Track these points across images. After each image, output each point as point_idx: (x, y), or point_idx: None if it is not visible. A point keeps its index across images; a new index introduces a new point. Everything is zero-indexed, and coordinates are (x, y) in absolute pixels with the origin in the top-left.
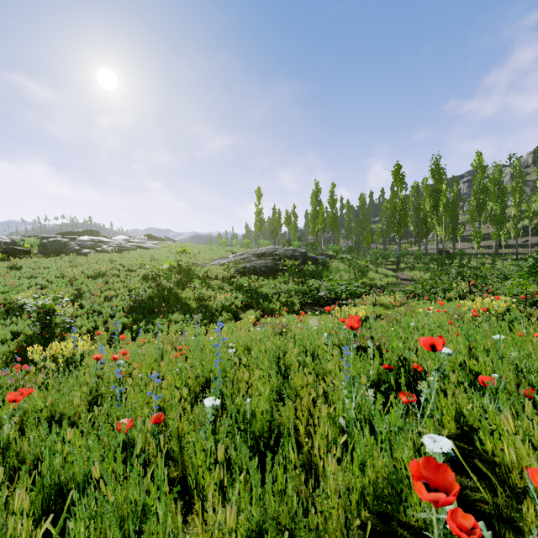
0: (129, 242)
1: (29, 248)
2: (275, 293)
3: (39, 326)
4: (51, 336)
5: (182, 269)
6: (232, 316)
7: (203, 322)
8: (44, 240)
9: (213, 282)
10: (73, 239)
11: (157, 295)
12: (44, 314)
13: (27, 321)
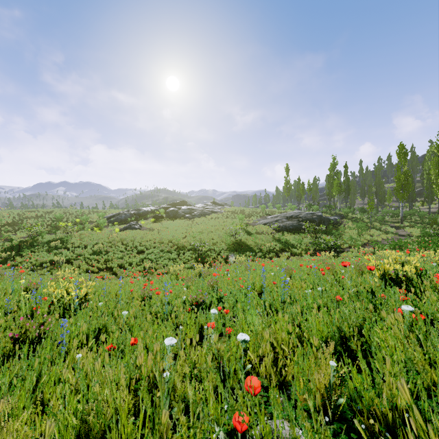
0: (206, 208)
1: (158, 213)
2: (298, 243)
3: (196, 254)
4: (204, 258)
5: (242, 227)
6: (275, 254)
7: (262, 256)
8: (167, 210)
9: (262, 236)
10: (179, 208)
11: (235, 242)
12: (192, 249)
13: (189, 252)
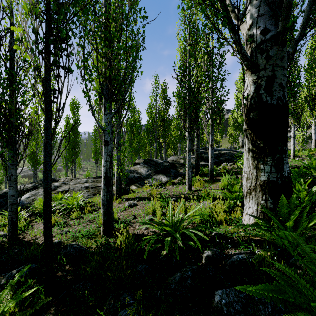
0: None
1: None
2: None
3: None
4: None
5: None
6: None
7: None
8: None
9: None
10: None
11: None
12: None
13: None
